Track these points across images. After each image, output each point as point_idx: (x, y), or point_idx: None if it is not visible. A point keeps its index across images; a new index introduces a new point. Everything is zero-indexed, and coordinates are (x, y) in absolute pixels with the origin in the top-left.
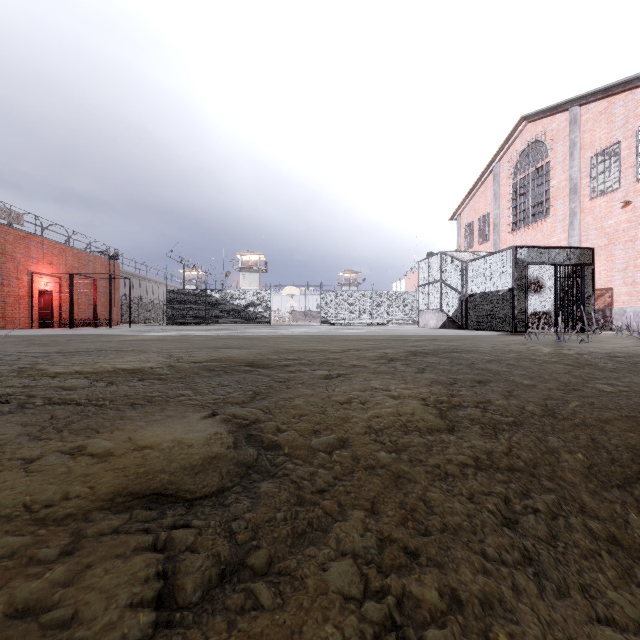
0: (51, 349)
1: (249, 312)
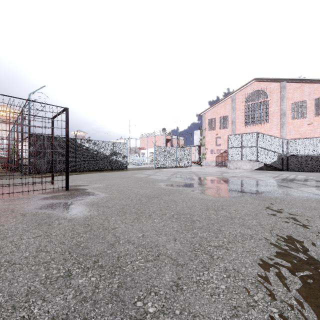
0: None
1: (112, 160)
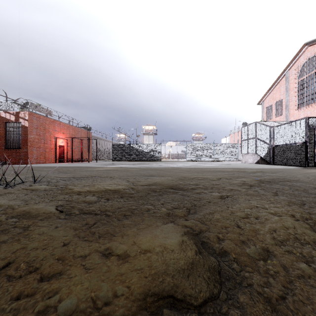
0: (69, 175)
1: (150, 155)
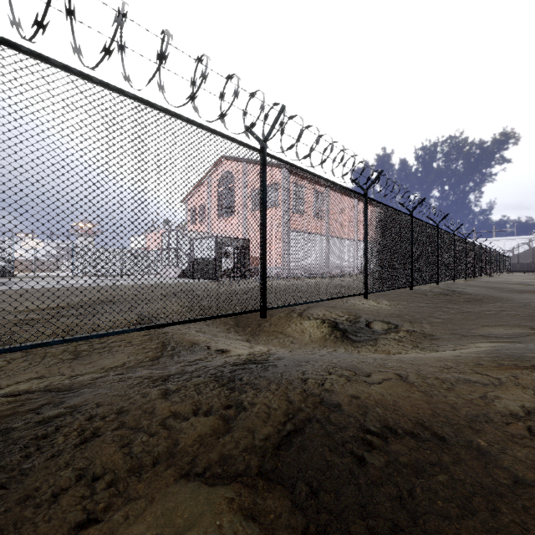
0: None
1: None
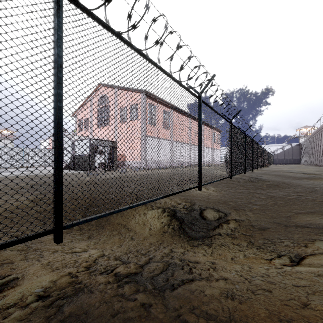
0: None
1: None
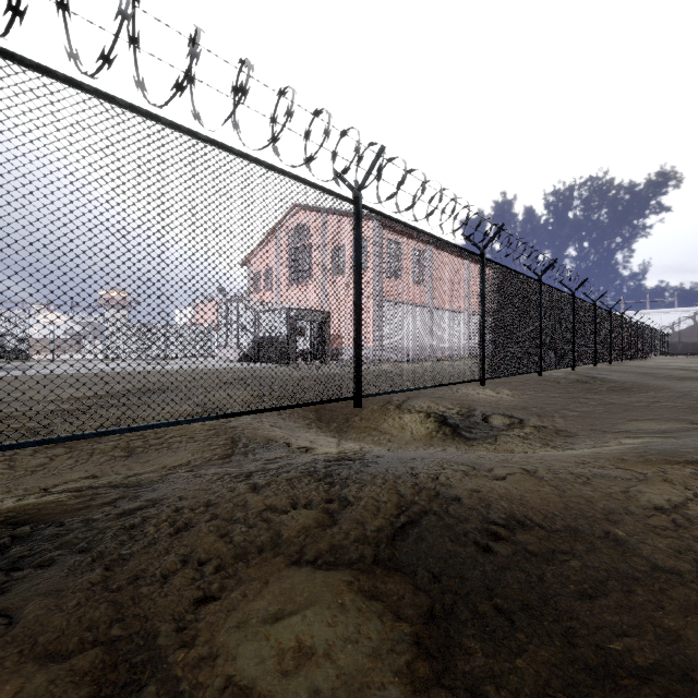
0: None
1: None
